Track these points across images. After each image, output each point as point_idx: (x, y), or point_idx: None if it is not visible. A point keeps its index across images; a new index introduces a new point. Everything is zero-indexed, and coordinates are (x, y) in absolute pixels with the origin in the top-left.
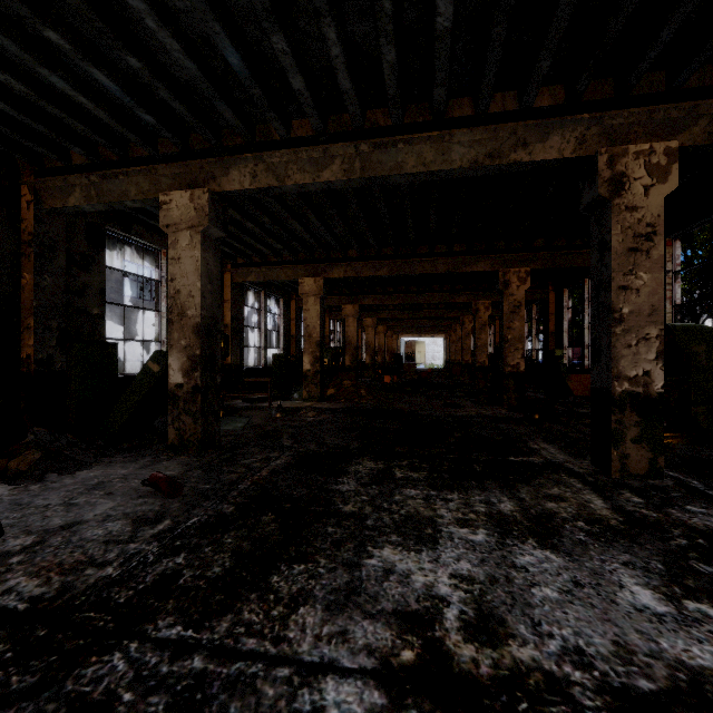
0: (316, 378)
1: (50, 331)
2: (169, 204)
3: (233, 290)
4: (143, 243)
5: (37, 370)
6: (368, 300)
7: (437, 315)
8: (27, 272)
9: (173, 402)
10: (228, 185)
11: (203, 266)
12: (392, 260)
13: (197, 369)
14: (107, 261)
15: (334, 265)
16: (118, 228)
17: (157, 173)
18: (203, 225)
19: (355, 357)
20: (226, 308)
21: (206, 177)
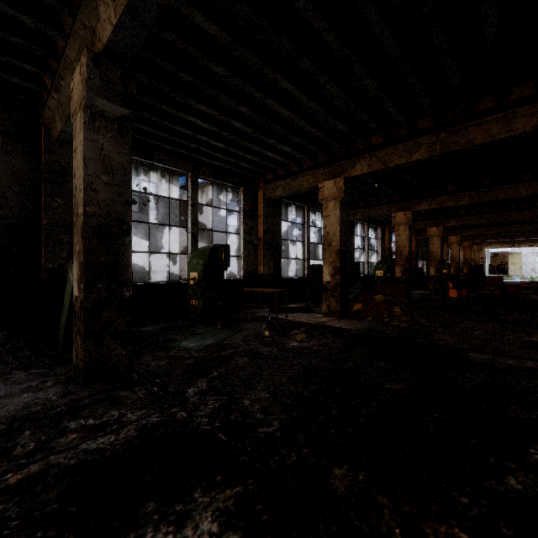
0: (336, 291)
1: (61, 244)
2: (73, 89)
3: (265, 206)
4: (168, 168)
5: (48, 277)
6: (422, 204)
7: (531, 216)
8: (43, 196)
9: (74, 318)
10: (104, 33)
11: (90, 151)
12: (432, 133)
13: (82, 279)
14: (216, 202)
15: (355, 160)
16: (140, 156)
17: (71, 60)
18: (84, 97)
19: (407, 268)
20: (259, 222)
21: (91, 37)
